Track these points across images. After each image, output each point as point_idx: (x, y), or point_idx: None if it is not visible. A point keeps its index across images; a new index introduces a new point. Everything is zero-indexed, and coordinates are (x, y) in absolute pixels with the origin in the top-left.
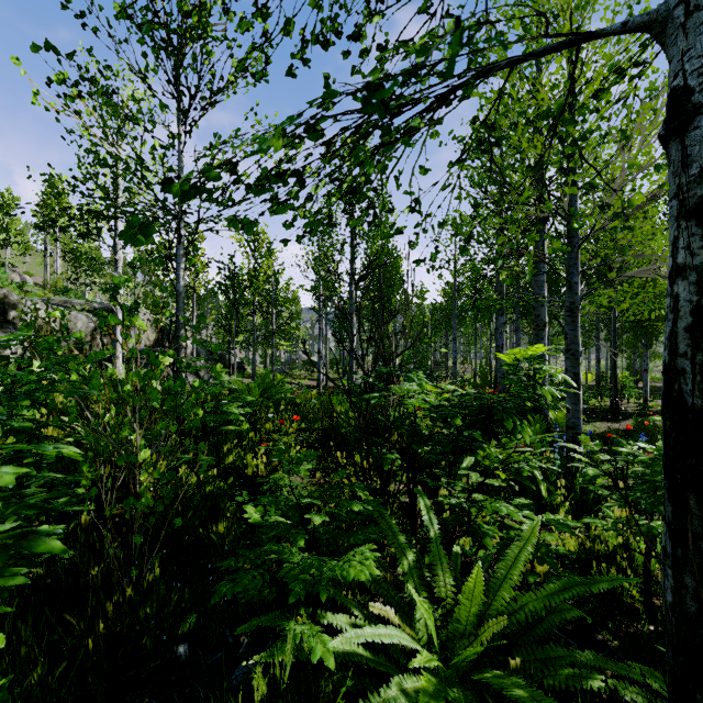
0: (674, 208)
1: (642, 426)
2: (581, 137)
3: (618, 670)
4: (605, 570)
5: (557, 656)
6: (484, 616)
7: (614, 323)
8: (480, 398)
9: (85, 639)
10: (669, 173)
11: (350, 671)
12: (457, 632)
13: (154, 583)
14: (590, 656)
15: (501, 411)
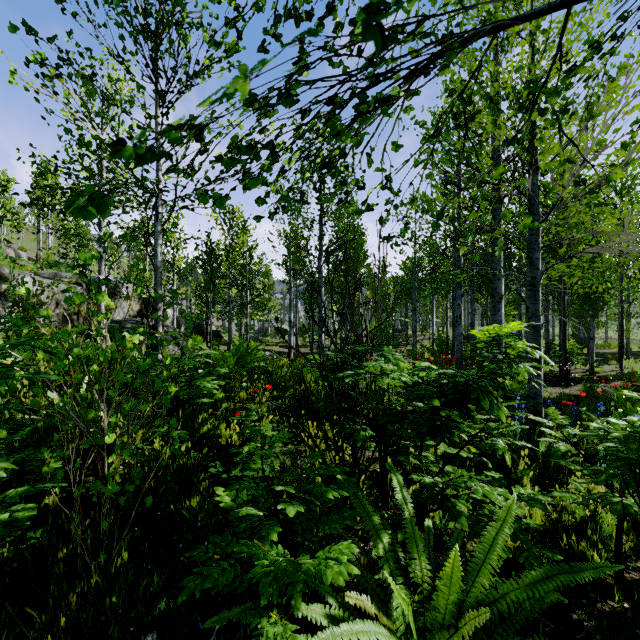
0: None
1: (590, 391)
2: (562, 110)
3: None
4: (575, 544)
5: None
6: (464, 606)
7: (564, 295)
8: (456, 376)
9: (47, 632)
10: None
11: None
12: (436, 621)
13: (122, 570)
14: None
15: (477, 389)
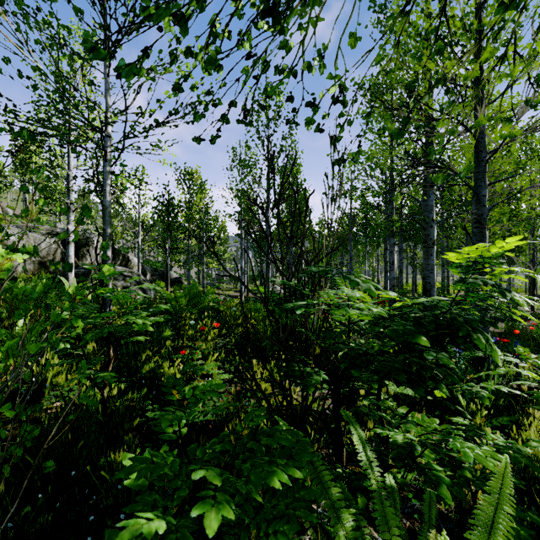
0: None
1: (512, 329)
2: None
3: None
4: None
5: None
6: None
7: None
8: (437, 307)
9: None
10: None
11: None
12: None
13: None
14: None
15: (464, 324)
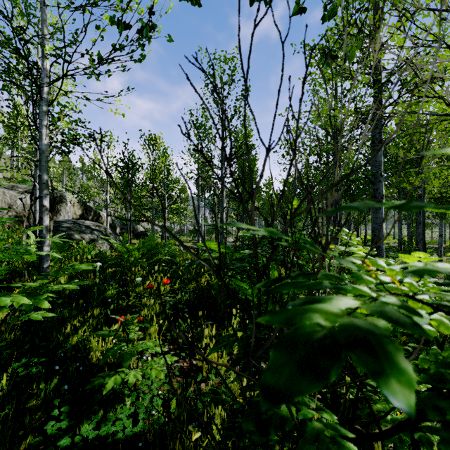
0: None
1: None
2: None
3: None
4: None
5: None
6: None
7: (423, 199)
8: None
9: None
10: None
11: None
12: None
13: None
14: None
15: None
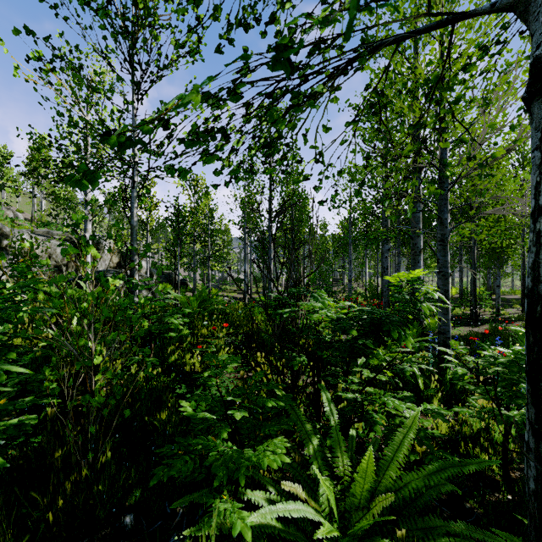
0: (537, 157)
1: (495, 330)
2: (454, 101)
3: (486, 538)
4: (471, 449)
5: (435, 526)
6: (375, 492)
7: (474, 250)
8: (371, 312)
9: (48, 512)
10: (532, 128)
11: (265, 541)
12: (353, 505)
13: (106, 465)
14: (462, 526)
15: (388, 323)
